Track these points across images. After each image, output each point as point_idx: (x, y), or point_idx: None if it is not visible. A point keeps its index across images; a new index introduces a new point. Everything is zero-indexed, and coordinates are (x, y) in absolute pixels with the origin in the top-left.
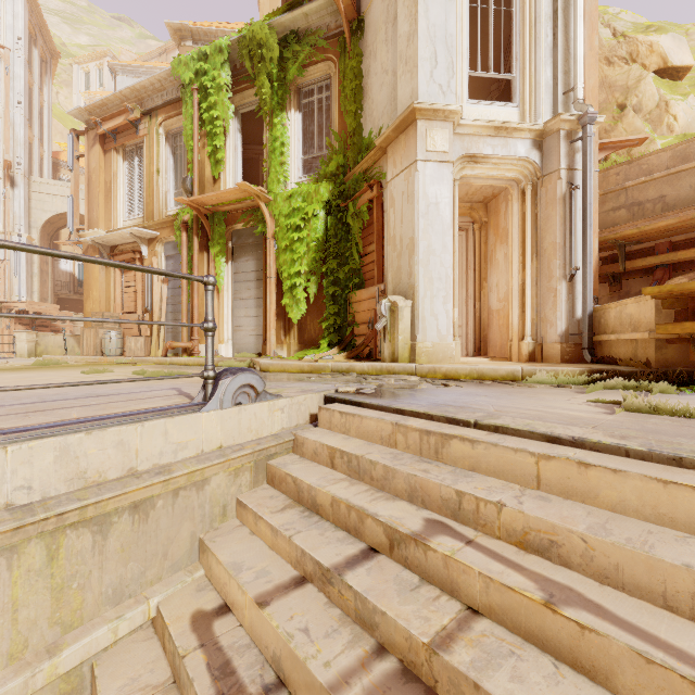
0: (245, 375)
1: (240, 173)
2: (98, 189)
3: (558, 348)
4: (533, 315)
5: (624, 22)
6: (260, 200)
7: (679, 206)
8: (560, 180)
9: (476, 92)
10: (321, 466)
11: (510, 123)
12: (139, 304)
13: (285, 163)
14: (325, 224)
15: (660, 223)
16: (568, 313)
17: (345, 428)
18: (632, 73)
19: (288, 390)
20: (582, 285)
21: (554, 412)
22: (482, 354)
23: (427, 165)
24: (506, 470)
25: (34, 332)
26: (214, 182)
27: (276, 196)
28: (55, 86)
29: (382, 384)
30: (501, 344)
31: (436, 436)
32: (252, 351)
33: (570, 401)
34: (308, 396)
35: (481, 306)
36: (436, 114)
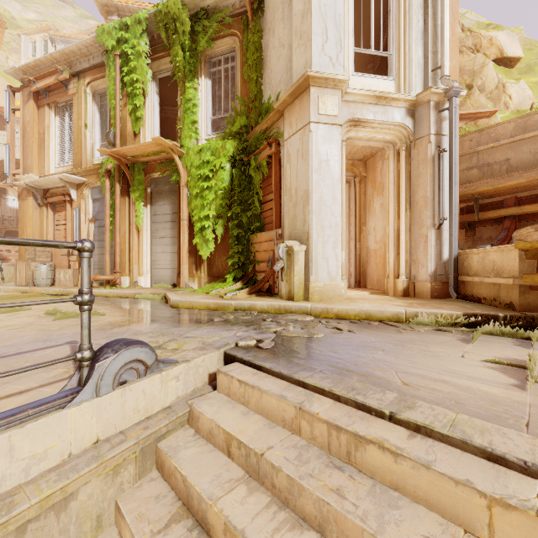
0: (131, 350)
1: (158, 129)
2: (32, 139)
3: (429, 285)
4: (407, 257)
5: (470, 20)
6: (173, 153)
7: (521, 168)
8: (430, 144)
9: (355, 70)
10: (217, 451)
11: (389, 93)
12: (69, 240)
13: (196, 122)
14: (230, 175)
15: (511, 182)
16: (436, 256)
17: (244, 399)
18: (477, 60)
19: (188, 344)
20: (448, 232)
21: (463, 385)
22: (362, 286)
23: (319, 127)
24: (442, 503)
25: None
26: (135, 137)
27: (188, 149)
28: (5, 52)
29: (281, 332)
30: (377, 279)
31: (347, 434)
32: (168, 282)
33: (466, 359)
34: (207, 356)
35: (361, 246)
36: (327, 82)
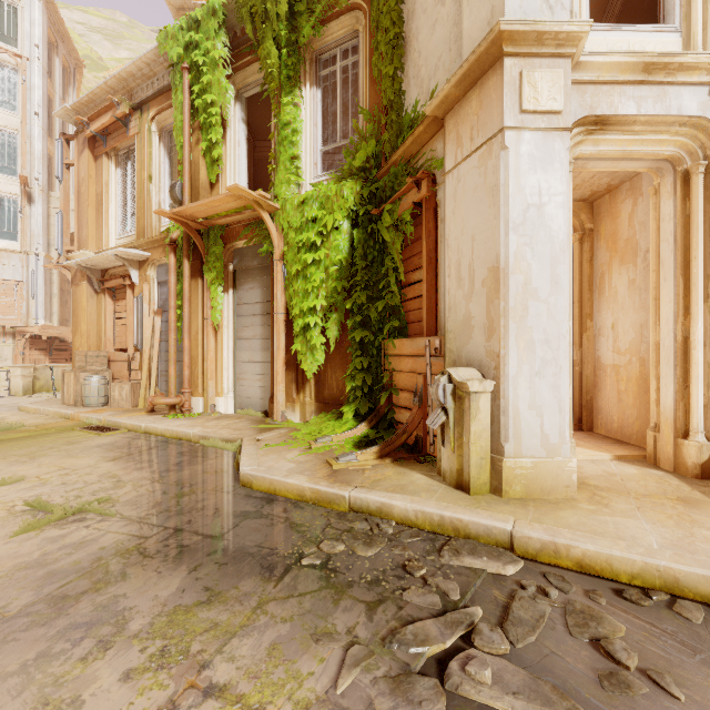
0: None
1: (244, 174)
2: (87, 202)
3: None
4: (709, 395)
5: None
6: (261, 209)
7: None
8: None
9: None
10: None
11: (675, 54)
12: (130, 340)
13: (297, 157)
14: (350, 239)
15: None
16: None
17: None
18: None
19: None
20: None
21: None
22: (585, 428)
23: (522, 136)
24: None
25: (31, 366)
26: (211, 188)
27: (284, 202)
28: None
29: (460, 683)
30: (622, 421)
31: None
32: (257, 407)
33: None
34: None
35: (583, 356)
36: (540, 42)
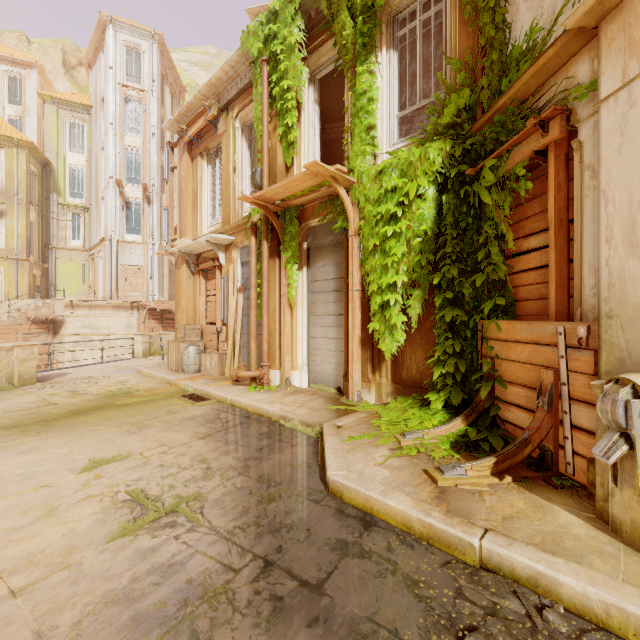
0: None
1: (317, 154)
2: (186, 198)
3: None
4: None
5: None
6: (337, 184)
7: None
8: None
9: None
10: None
11: None
12: (218, 315)
13: (373, 127)
14: (436, 207)
15: None
16: None
17: None
18: None
19: None
20: None
21: None
22: None
23: None
24: None
25: (148, 334)
26: (287, 171)
27: (360, 175)
28: None
29: None
30: None
31: None
32: (330, 383)
33: None
34: None
35: None
36: None
